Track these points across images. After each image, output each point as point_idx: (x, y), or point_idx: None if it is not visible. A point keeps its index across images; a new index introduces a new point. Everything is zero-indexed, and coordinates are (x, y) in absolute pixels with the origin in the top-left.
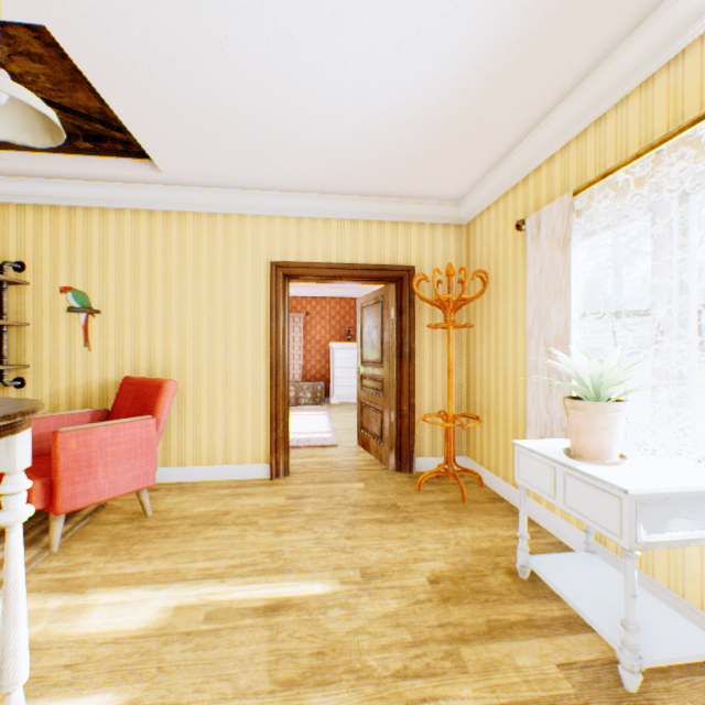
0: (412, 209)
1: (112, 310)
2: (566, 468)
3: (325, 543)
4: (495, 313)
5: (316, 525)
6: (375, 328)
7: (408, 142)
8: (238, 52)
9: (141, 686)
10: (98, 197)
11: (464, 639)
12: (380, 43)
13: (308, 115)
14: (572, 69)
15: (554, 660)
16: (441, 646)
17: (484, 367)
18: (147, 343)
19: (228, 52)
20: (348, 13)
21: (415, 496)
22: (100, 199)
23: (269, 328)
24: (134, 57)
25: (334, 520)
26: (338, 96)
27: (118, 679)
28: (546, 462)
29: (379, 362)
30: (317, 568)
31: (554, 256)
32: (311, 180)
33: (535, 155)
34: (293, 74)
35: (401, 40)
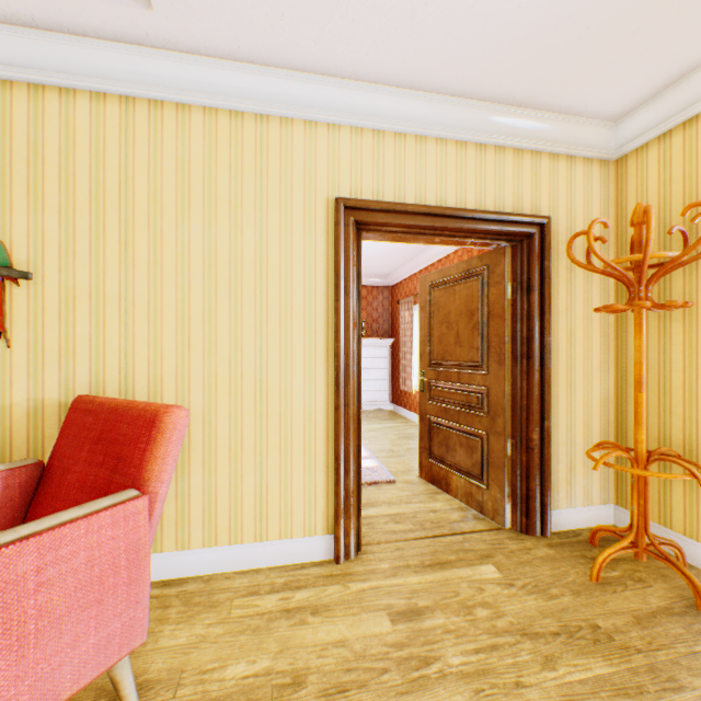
0: (546, 130)
1: (53, 272)
2: None
3: None
4: None
5: None
6: (464, 315)
7: None
8: None
9: None
10: (24, 61)
11: None
12: None
13: None
14: None
15: None
16: None
17: (674, 373)
18: (118, 333)
19: None
20: None
21: (607, 598)
22: (28, 66)
23: (330, 311)
24: None
25: (528, 694)
26: None
27: None
28: None
29: (475, 365)
30: None
31: None
32: (418, 51)
33: None
34: None
35: None
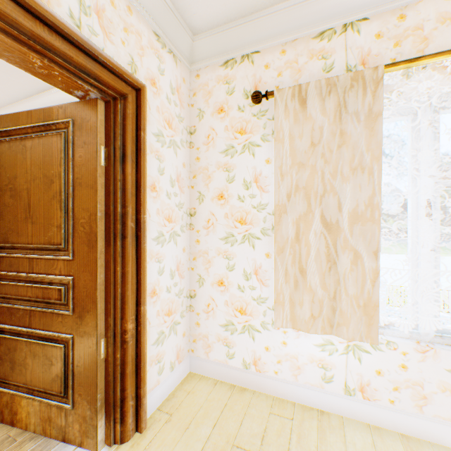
0: None
1: None
2: None
3: None
4: None
5: None
6: None
7: None
8: None
9: None
10: None
11: None
12: None
13: None
14: (2, 98)
15: None
16: None
17: None
18: None
19: None
20: None
21: None
22: None
23: None
24: None
25: None
26: None
27: None
28: None
29: None
30: None
31: None
32: None
33: None
34: None
35: None
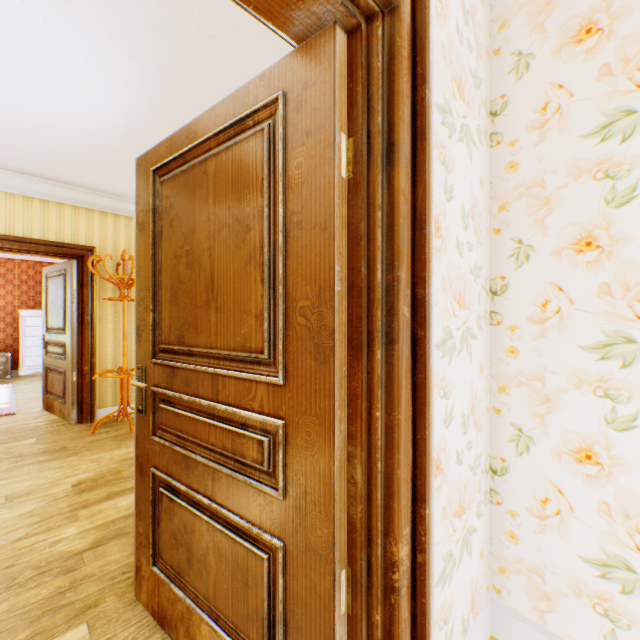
0: (95, 199)
1: None
2: None
3: None
4: None
5: None
6: (59, 298)
7: (74, 151)
8: None
9: None
10: None
11: (86, 506)
12: (21, 86)
13: None
14: None
15: None
16: (65, 515)
17: None
18: None
19: None
20: None
21: (90, 437)
22: None
23: None
24: None
25: None
26: None
27: None
28: None
29: (63, 329)
30: None
31: None
32: None
33: None
34: None
35: (42, 91)
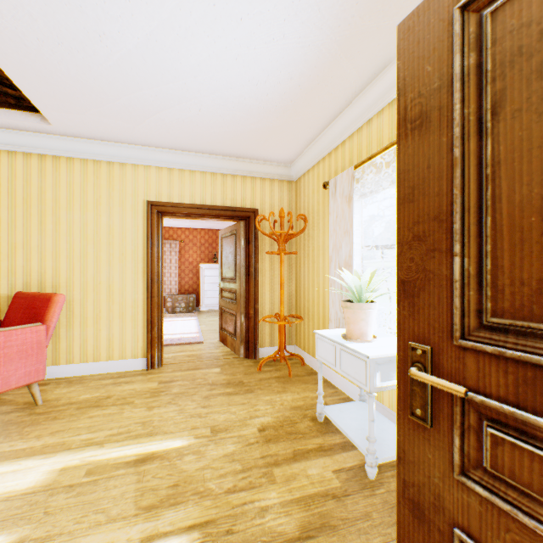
0: (257, 168)
1: (5, 236)
2: (341, 346)
3: (186, 412)
4: (312, 244)
5: (181, 401)
6: (230, 254)
7: (249, 121)
8: (114, 45)
9: (30, 527)
10: None
11: (277, 463)
12: (223, 54)
13: (174, 95)
14: (351, 87)
15: (331, 468)
16: (261, 469)
17: (306, 282)
18: (38, 263)
19: (106, 44)
20: (198, 31)
21: (257, 375)
22: None
23: (146, 253)
24: (25, 36)
25: (195, 396)
26: (195, 85)
27: (9, 525)
28: (331, 343)
29: (234, 279)
30: (179, 430)
31: (344, 207)
32: (179, 141)
33: (335, 139)
34: (160, 65)
35: (238, 54)
